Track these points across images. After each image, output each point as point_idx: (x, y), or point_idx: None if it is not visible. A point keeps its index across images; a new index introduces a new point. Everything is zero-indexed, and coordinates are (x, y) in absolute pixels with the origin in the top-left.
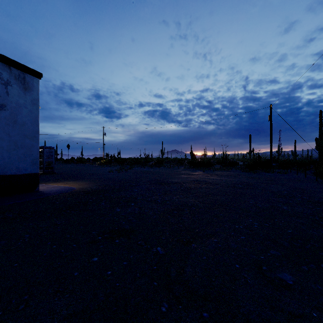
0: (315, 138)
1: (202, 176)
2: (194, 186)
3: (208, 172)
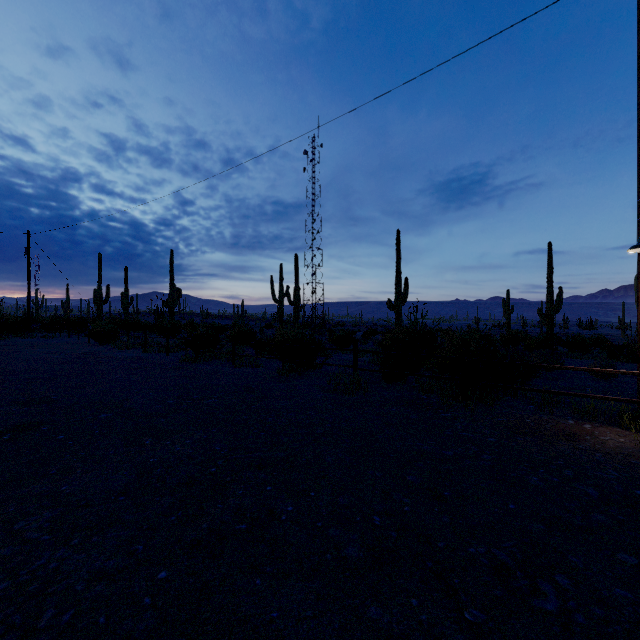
0: (94, 290)
1: None
2: None
3: None
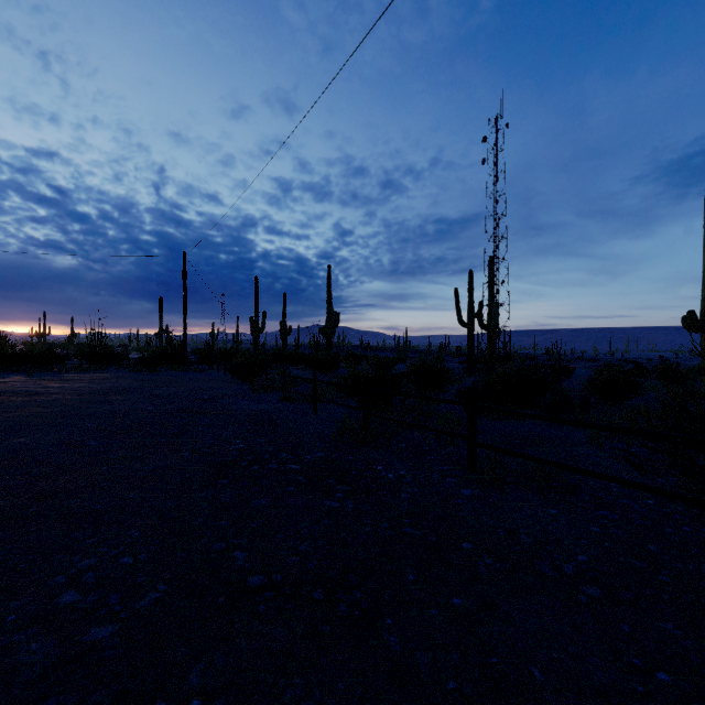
0: (251, 317)
1: (23, 384)
2: None
3: (45, 376)
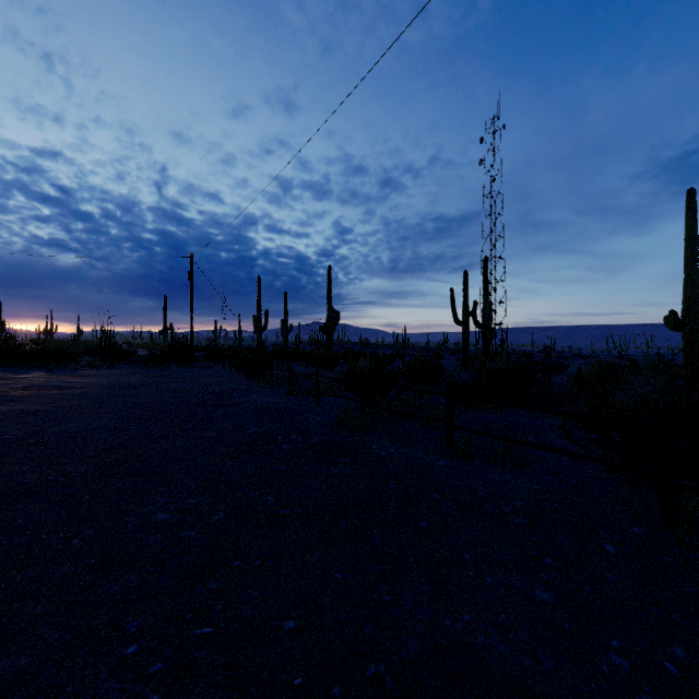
0: (253, 316)
1: (48, 379)
2: (32, 394)
3: (63, 372)
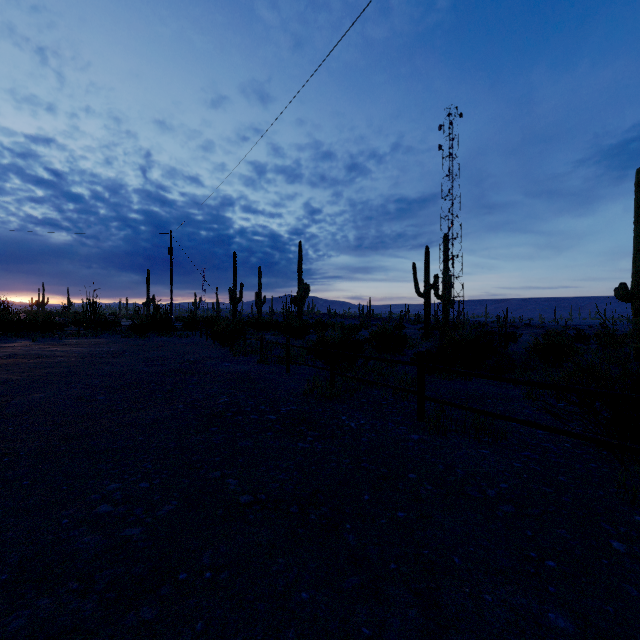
0: (229, 289)
1: (31, 348)
2: (9, 362)
3: (48, 341)
